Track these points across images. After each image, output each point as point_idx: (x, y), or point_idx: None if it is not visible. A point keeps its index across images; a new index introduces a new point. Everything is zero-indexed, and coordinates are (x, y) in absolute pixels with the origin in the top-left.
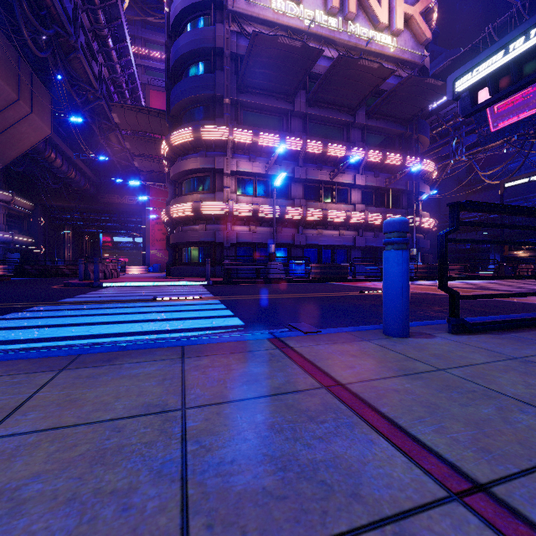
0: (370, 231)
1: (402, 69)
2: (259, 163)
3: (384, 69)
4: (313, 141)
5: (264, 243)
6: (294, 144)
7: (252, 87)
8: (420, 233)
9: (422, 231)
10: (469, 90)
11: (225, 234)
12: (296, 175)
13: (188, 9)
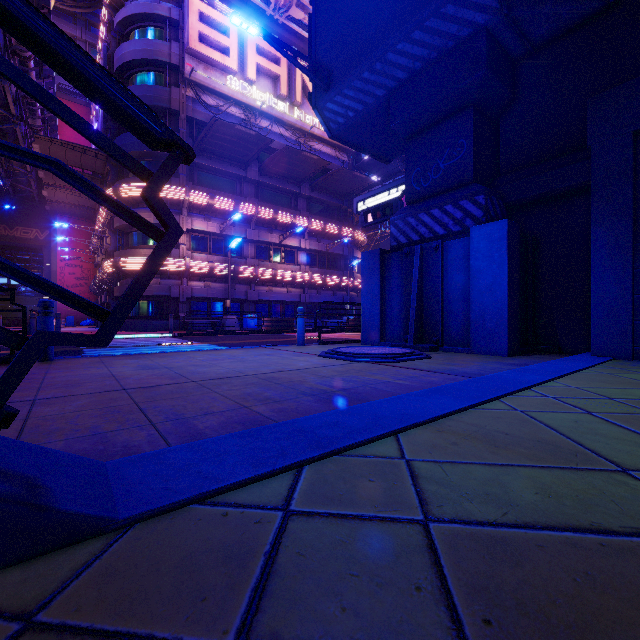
0: (314, 289)
1: (339, 153)
2: (214, 223)
3: (323, 161)
4: (265, 208)
5: (218, 298)
6: (247, 209)
7: (208, 152)
8: (354, 291)
9: (356, 290)
10: (363, 213)
11: (181, 289)
12: (249, 236)
13: (139, 61)
